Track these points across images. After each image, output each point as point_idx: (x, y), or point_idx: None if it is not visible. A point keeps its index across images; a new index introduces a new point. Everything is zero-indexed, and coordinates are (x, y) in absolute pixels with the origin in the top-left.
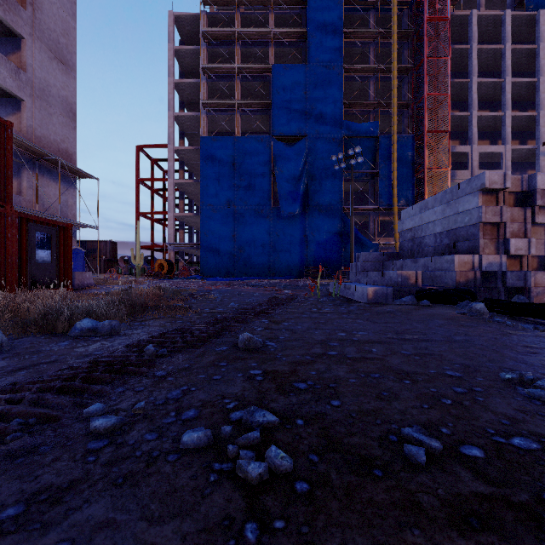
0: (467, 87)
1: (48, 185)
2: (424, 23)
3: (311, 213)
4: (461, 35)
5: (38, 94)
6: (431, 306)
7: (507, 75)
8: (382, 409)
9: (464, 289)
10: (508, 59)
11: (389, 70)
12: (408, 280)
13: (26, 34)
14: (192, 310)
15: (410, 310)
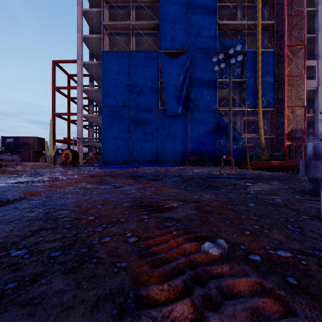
0: (313, 16)
1: None
2: None
3: (191, 113)
4: None
5: None
6: None
7: None
8: None
9: None
10: None
11: None
12: None
13: None
14: None
15: None
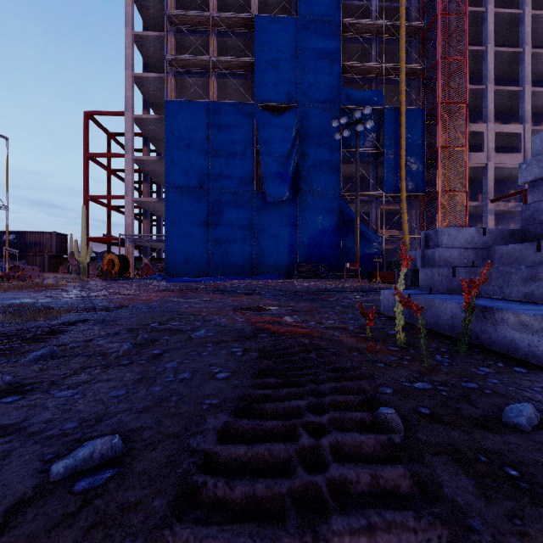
0: (481, 57)
1: None
2: None
3: (303, 198)
4: (471, 0)
5: None
6: None
7: (527, 44)
8: None
9: None
10: (528, 25)
11: (395, 30)
12: None
13: None
14: None
15: None
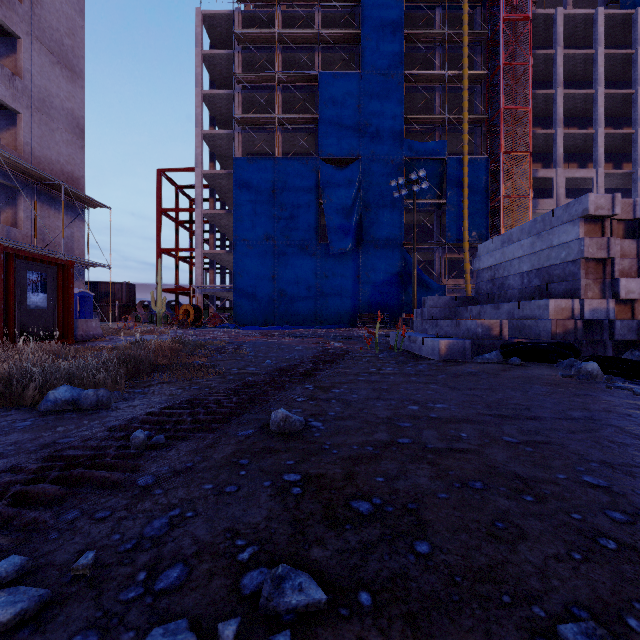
0: (552, 99)
1: (50, 215)
2: (500, 23)
3: (365, 249)
4: (543, 38)
5: (37, 106)
6: (524, 366)
7: (599, 85)
8: (505, 563)
9: (565, 344)
10: (600, 66)
11: (459, 79)
12: (490, 331)
13: (23, 33)
14: (214, 371)
15: (498, 371)
